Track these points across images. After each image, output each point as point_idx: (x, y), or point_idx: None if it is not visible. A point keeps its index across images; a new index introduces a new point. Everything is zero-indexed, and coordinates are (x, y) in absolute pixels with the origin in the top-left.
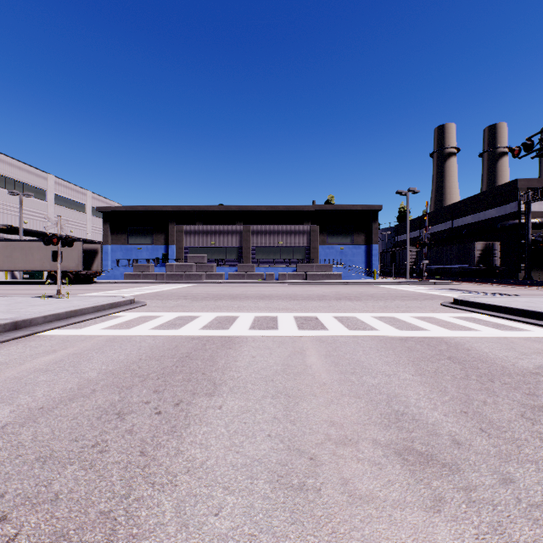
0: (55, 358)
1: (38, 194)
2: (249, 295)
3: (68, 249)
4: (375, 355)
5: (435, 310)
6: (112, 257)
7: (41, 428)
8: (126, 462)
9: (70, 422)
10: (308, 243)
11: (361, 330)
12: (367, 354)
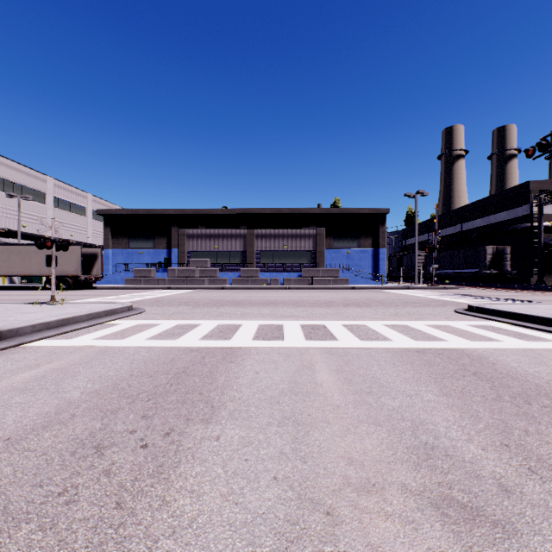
0: (37, 374)
1: (37, 197)
2: (253, 301)
3: (67, 253)
4: (392, 370)
5: (450, 317)
6: (113, 261)
7: (1, 468)
8: (97, 519)
9: (38, 458)
10: (314, 247)
11: (374, 340)
12: (383, 369)
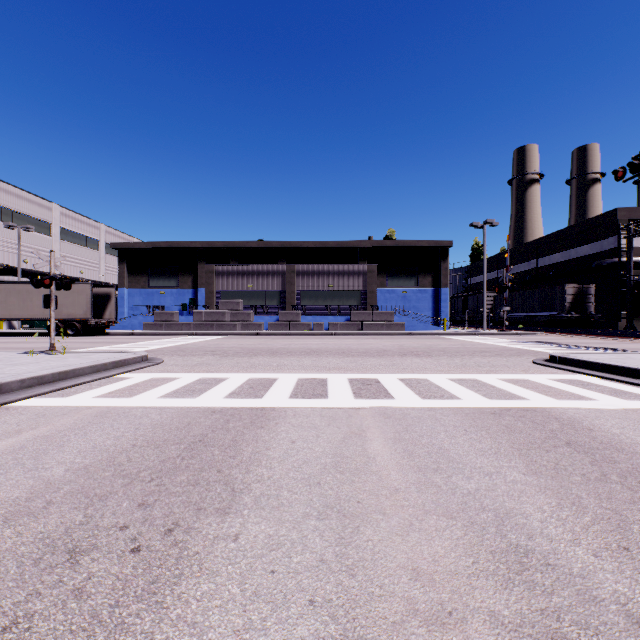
0: (15, 443)
1: (41, 228)
2: (293, 350)
3: (74, 293)
4: (463, 438)
5: (528, 369)
6: (130, 303)
7: None
8: None
9: None
10: (364, 286)
11: (438, 399)
12: (452, 437)
